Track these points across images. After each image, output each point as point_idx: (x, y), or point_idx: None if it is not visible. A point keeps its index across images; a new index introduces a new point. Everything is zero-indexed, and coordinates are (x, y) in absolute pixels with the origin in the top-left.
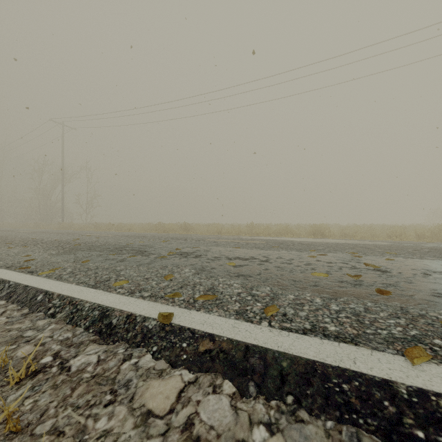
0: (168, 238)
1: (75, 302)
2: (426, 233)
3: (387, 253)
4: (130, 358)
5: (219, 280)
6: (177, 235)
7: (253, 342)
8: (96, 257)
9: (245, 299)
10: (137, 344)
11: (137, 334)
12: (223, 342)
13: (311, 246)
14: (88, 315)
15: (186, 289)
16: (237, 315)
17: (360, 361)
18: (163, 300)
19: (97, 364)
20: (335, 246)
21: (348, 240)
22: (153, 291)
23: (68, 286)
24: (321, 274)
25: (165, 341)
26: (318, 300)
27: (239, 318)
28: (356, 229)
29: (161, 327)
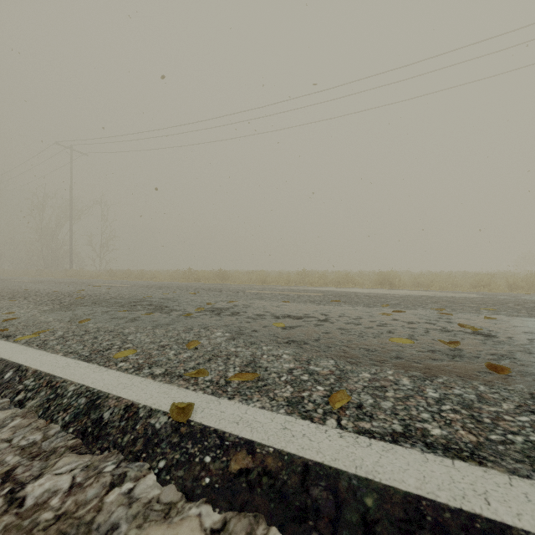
0: (198, 289)
1: (55, 383)
2: (520, 282)
3: (484, 309)
4: (121, 481)
5: (262, 348)
6: (211, 285)
7: (316, 457)
8: (100, 315)
9: (300, 379)
10: (136, 456)
11: (138, 438)
12: (268, 456)
13: (381, 300)
14: (70, 405)
15: (216, 362)
16: (288, 408)
17: (495, 499)
18: (181, 380)
19: (68, 493)
20: (412, 299)
21: (426, 292)
22: (169, 366)
23: (50, 357)
24: (403, 340)
25: (178, 451)
26: (405, 382)
27: (293, 413)
28: (433, 278)
29: (173, 427)
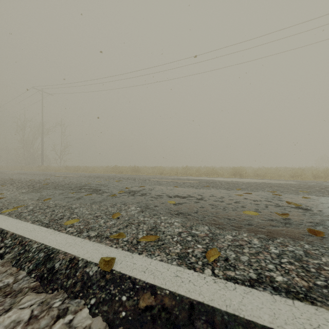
0: (120, 178)
1: (25, 242)
2: (320, 173)
3: (301, 191)
4: (64, 314)
5: (161, 218)
6: (128, 176)
7: (198, 298)
8: (57, 196)
9: (186, 240)
10: (76, 295)
11: (77, 282)
12: (165, 296)
13: (235, 185)
14: (34, 258)
15: (131, 228)
16: (179, 260)
17: None
18: (107, 240)
19: (27, 323)
20: (255, 185)
21: (263, 180)
22: (100, 231)
23: (23, 224)
24: (252, 212)
25: (104, 292)
26: (255, 241)
27: (182, 264)
28: (266, 171)
29: (101, 275)
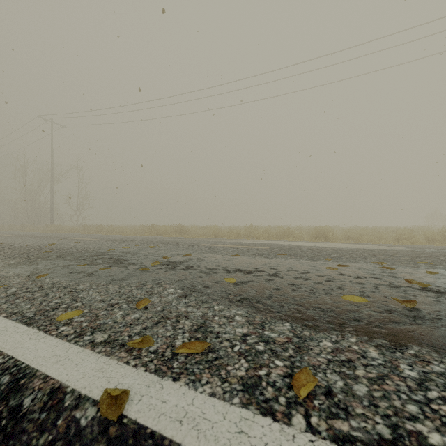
0: (157, 243)
1: None
2: (436, 236)
3: (421, 262)
4: None
5: (214, 308)
6: (169, 239)
7: None
8: (60, 270)
9: (255, 350)
10: None
11: (56, 440)
12: None
13: (323, 253)
14: None
15: (164, 326)
16: (244, 395)
17: None
18: (123, 351)
19: None
20: (351, 252)
21: (360, 245)
22: (113, 332)
23: None
24: (356, 298)
25: None
26: (373, 353)
27: (249, 403)
28: (361, 232)
29: (101, 426)
